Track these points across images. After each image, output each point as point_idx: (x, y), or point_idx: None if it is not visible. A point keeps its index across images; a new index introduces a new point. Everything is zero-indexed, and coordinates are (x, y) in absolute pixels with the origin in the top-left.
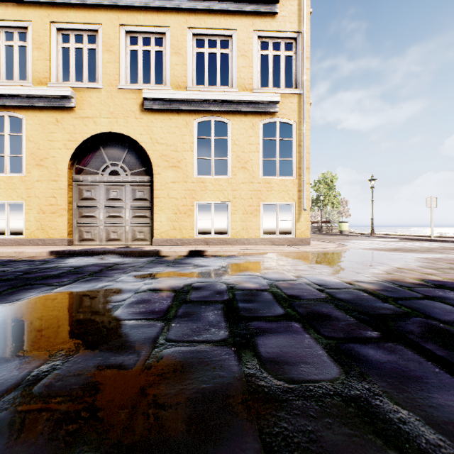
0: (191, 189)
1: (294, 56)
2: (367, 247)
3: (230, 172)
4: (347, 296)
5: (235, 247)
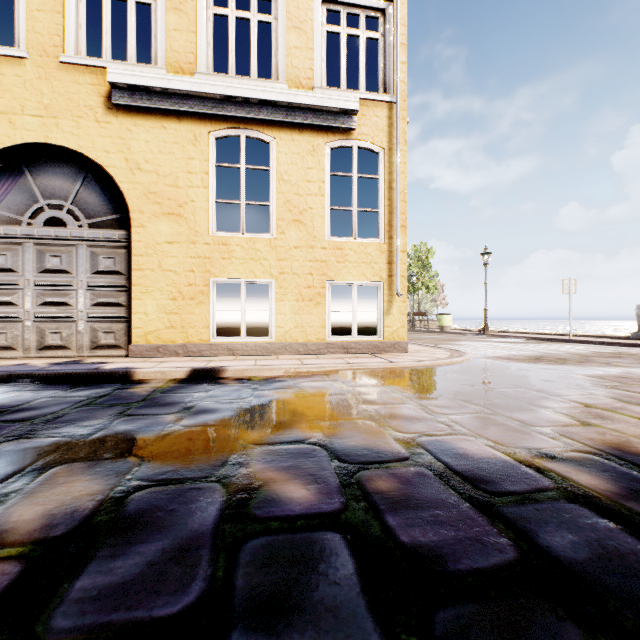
0: (204, 255)
1: (381, 40)
2: (493, 355)
3: (274, 227)
4: (571, 539)
5: (281, 360)
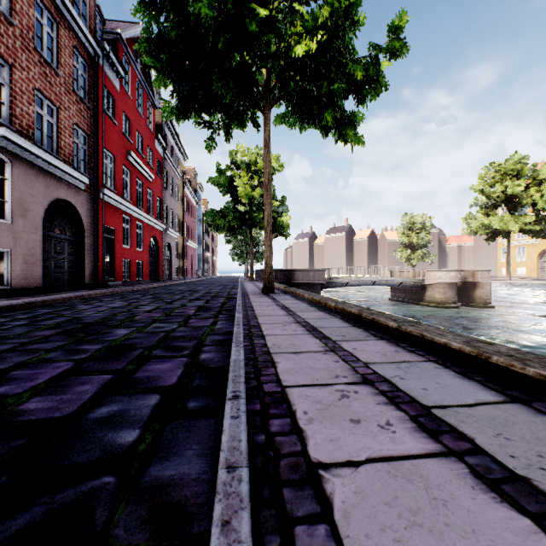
0: None
1: None
2: None
3: None
4: None
5: None
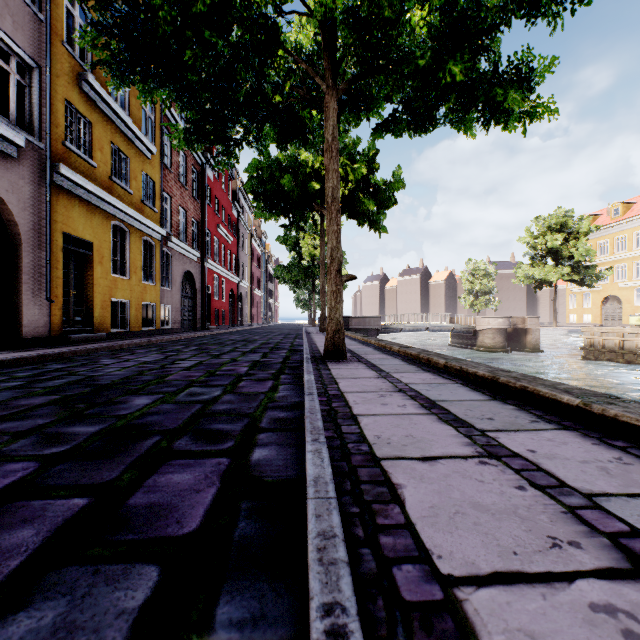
0: (633, 309)
1: None
2: None
3: None
4: None
5: None
